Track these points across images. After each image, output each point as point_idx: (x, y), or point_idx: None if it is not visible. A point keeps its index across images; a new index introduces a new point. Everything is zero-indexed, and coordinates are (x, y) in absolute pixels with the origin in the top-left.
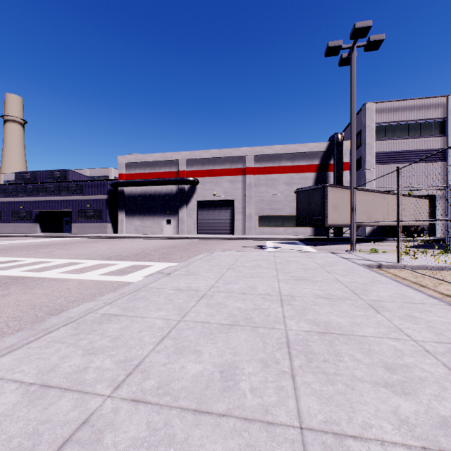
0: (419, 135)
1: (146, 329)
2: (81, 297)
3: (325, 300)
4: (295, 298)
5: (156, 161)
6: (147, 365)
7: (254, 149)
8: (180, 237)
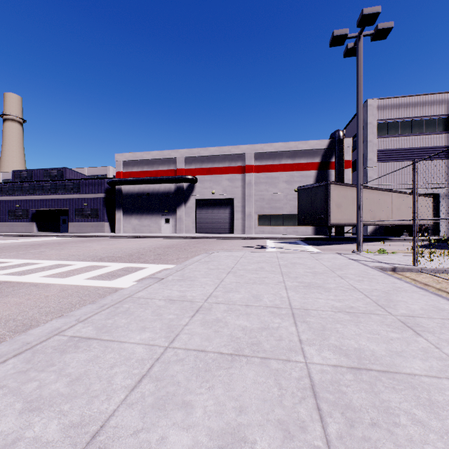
0: (423, 132)
1: (121, 362)
2: (58, 307)
3: (347, 315)
4: (310, 312)
5: (154, 158)
6: (110, 434)
7: (253, 146)
8: (178, 236)
